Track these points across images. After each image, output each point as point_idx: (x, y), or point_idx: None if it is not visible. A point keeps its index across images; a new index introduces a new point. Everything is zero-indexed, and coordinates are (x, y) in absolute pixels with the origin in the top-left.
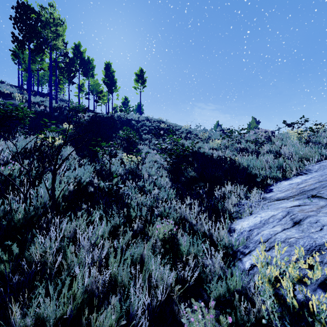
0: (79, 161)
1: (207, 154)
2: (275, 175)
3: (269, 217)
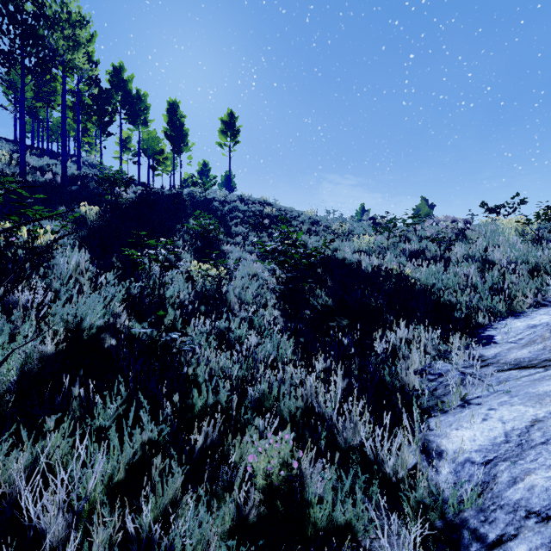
0: (98, 277)
1: (349, 261)
2: (489, 305)
3: (526, 424)
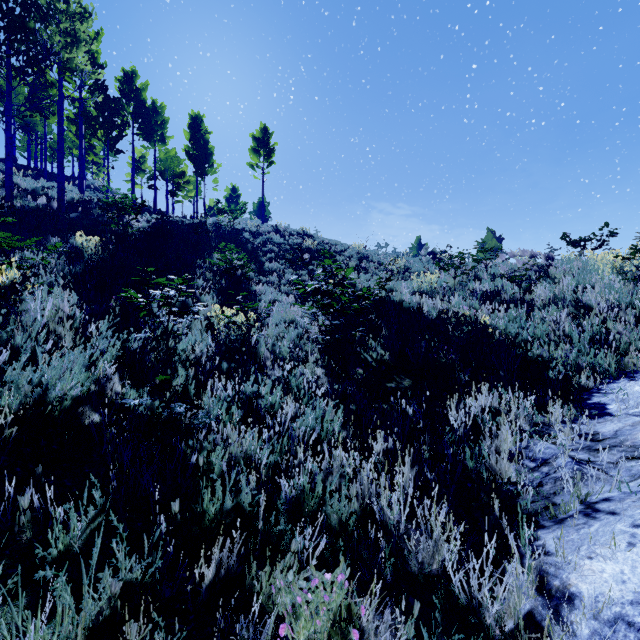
0: (87, 326)
1: (408, 304)
2: (591, 362)
3: None
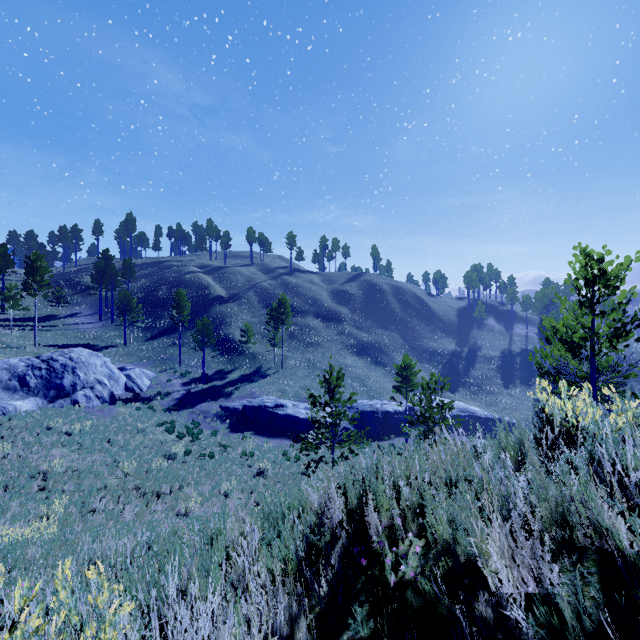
0: None
1: None
2: None
3: None
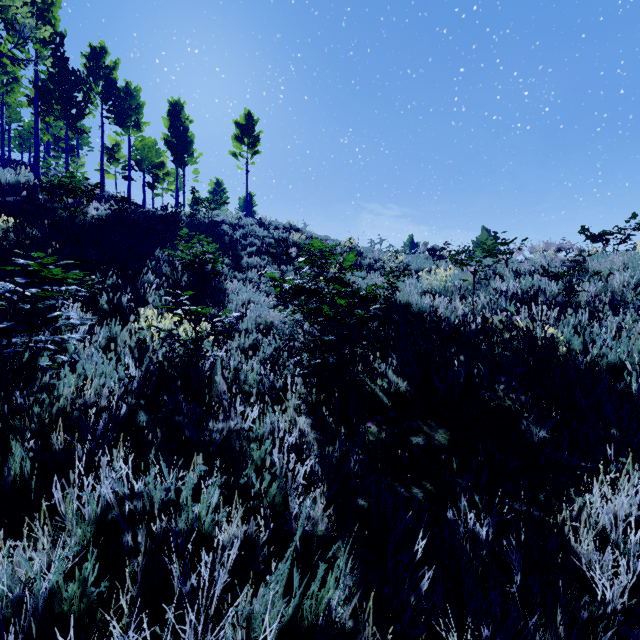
0: None
1: (418, 307)
2: None
3: None
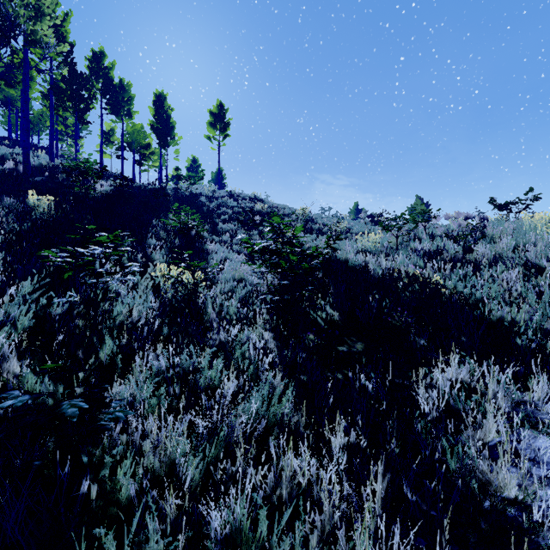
0: (6, 289)
1: (353, 263)
2: None
3: None
